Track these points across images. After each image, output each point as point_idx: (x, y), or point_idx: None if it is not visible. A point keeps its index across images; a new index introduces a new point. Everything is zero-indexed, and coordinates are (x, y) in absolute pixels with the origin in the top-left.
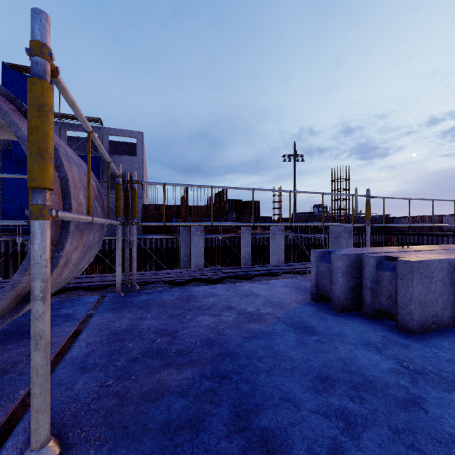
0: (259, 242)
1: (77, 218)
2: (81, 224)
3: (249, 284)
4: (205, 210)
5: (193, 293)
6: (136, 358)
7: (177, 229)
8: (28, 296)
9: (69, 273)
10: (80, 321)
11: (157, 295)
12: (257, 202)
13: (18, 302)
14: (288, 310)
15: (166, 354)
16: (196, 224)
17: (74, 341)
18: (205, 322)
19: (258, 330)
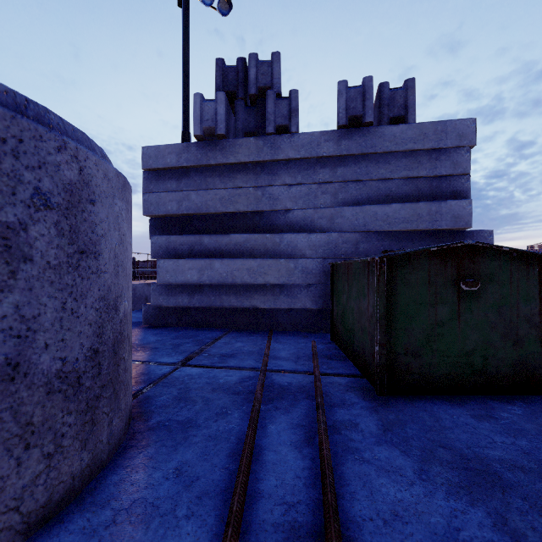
0: None
1: None
2: None
3: None
4: None
5: None
6: None
7: None
8: None
9: None
10: None
11: None
12: None
13: None
14: None
15: None
16: None
17: None
18: None
19: None
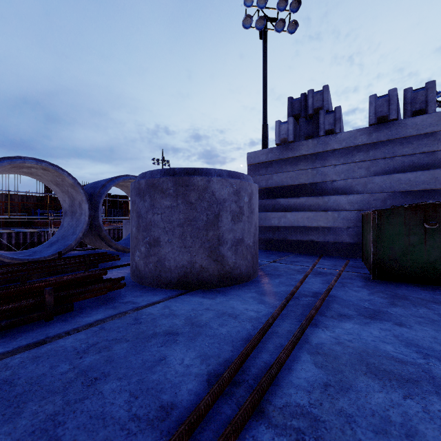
0: None
1: None
2: None
3: None
4: None
5: None
6: None
7: (43, 222)
8: None
9: None
10: None
11: None
12: (126, 196)
13: None
14: None
15: None
16: None
17: None
18: None
19: None
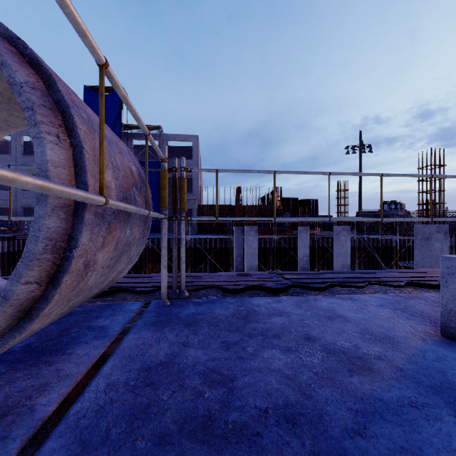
0: (318, 244)
1: (59, 191)
2: (108, 213)
3: (327, 298)
4: (259, 210)
5: (252, 307)
6: (168, 434)
7: (230, 230)
8: (33, 312)
9: (99, 277)
10: (112, 340)
11: (208, 307)
12: (315, 200)
13: (21, 319)
14: (411, 353)
15: (217, 433)
16: (255, 219)
17: (94, 375)
18: (275, 363)
19: (373, 395)
